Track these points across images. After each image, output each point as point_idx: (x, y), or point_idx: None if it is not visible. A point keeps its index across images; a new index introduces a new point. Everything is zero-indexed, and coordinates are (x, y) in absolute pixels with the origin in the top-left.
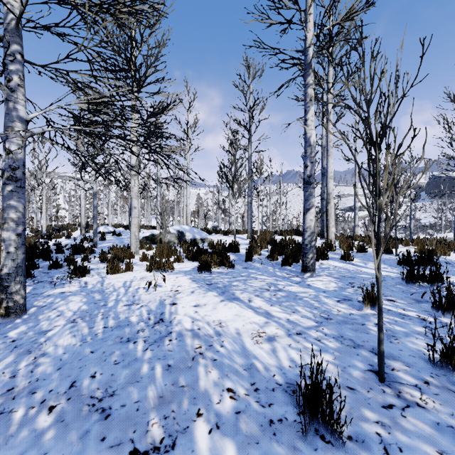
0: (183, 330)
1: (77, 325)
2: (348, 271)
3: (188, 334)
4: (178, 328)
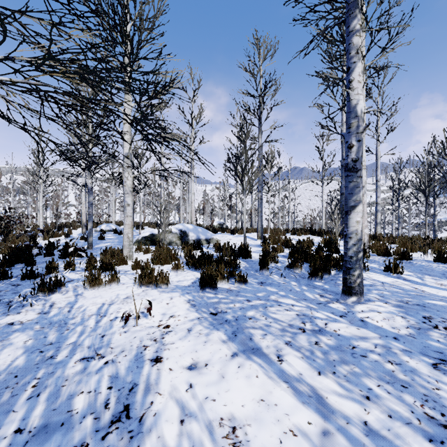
0: None
1: None
2: (406, 291)
3: None
4: None
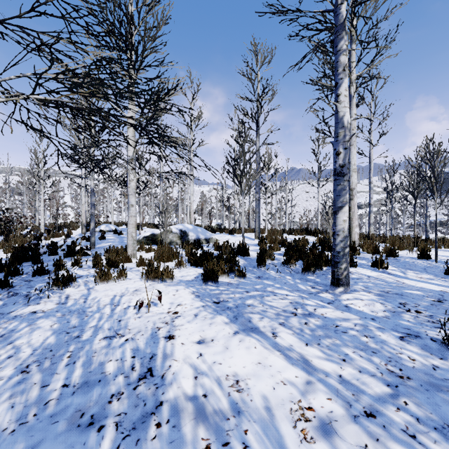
0: (180, 399)
1: (27, 378)
2: (388, 283)
3: (187, 409)
4: (173, 393)
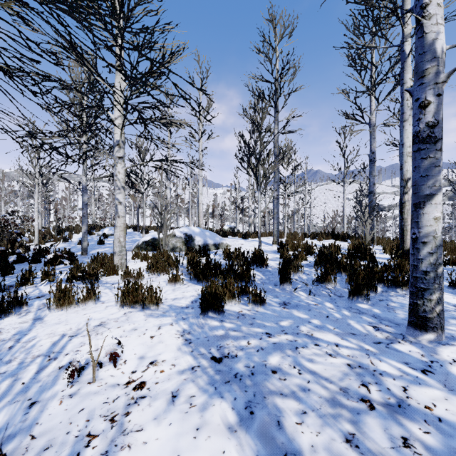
0: None
1: None
2: None
3: None
4: None
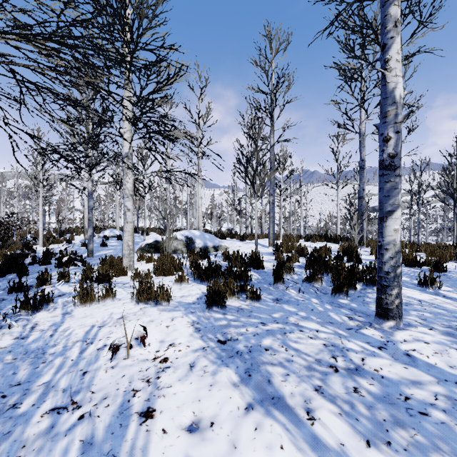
0: None
1: None
2: (451, 313)
3: None
4: None
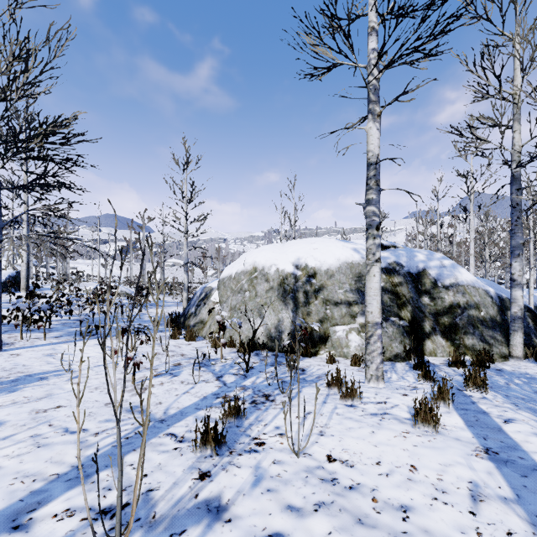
0: None
1: None
2: None
3: None
4: None
